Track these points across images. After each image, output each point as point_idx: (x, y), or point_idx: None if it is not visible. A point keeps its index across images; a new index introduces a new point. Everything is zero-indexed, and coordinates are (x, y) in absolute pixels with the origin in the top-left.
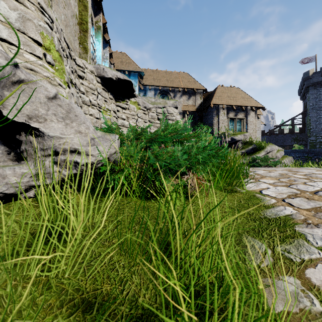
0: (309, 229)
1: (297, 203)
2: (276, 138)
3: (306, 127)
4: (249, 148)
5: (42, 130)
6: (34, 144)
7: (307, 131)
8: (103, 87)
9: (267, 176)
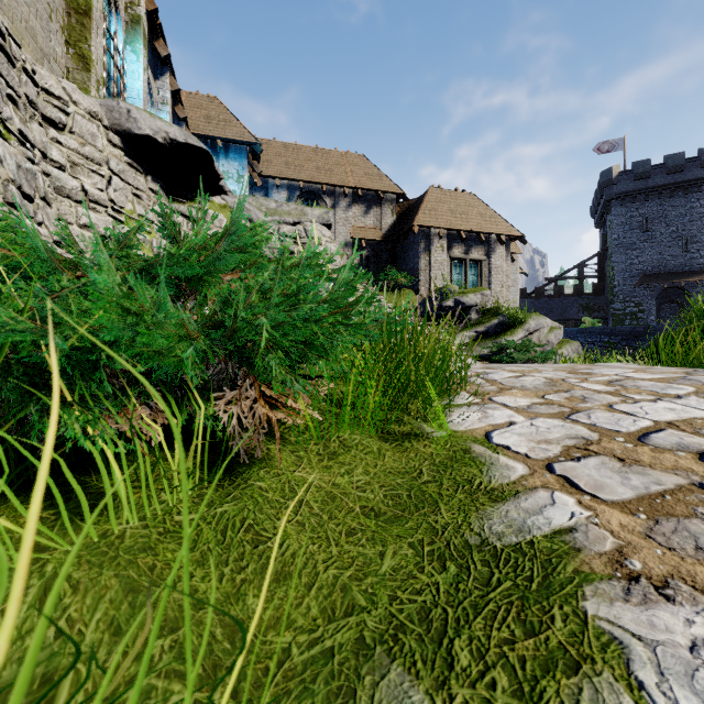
0: (636, 608)
1: (591, 476)
2: (550, 305)
3: (605, 283)
4: (492, 322)
5: None
6: None
7: (608, 291)
8: (130, 159)
9: (516, 386)
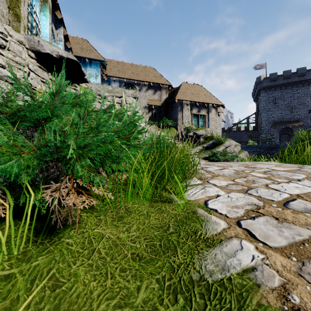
0: None
1: (261, 230)
2: (235, 135)
3: (258, 126)
4: (210, 142)
5: None
6: None
7: (259, 129)
8: (39, 64)
9: (220, 174)
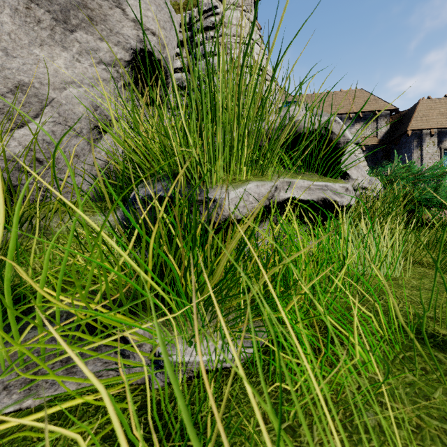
0: None
1: None
2: None
3: None
4: None
5: (350, 175)
6: None
7: None
8: None
9: None
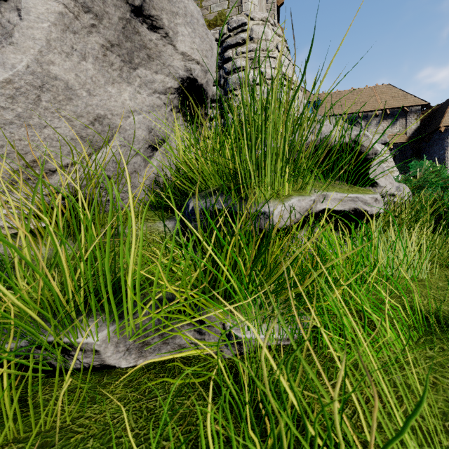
0: None
1: None
2: None
3: None
4: None
5: (378, 183)
6: None
7: None
8: None
9: None
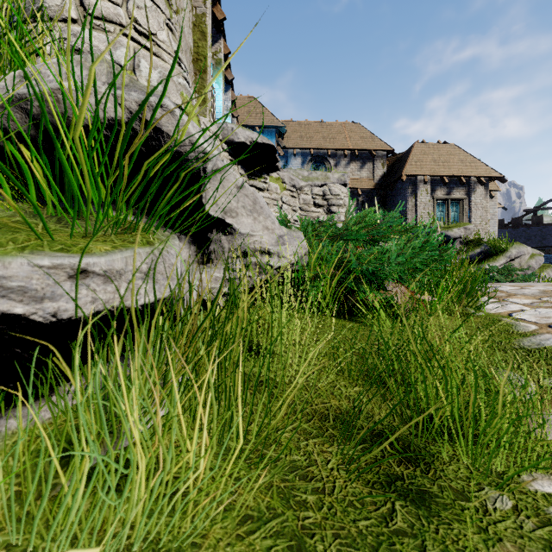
0: None
1: None
2: (528, 233)
3: None
4: (475, 251)
5: (234, 227)
6: (224, 244)
7: None
8: (231, 157)
9: (519, 294)
